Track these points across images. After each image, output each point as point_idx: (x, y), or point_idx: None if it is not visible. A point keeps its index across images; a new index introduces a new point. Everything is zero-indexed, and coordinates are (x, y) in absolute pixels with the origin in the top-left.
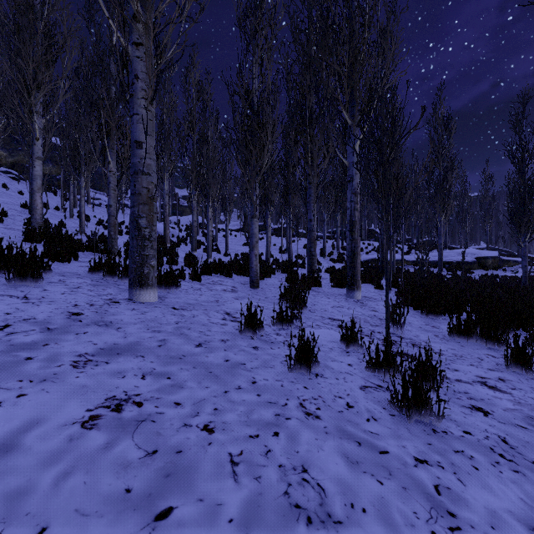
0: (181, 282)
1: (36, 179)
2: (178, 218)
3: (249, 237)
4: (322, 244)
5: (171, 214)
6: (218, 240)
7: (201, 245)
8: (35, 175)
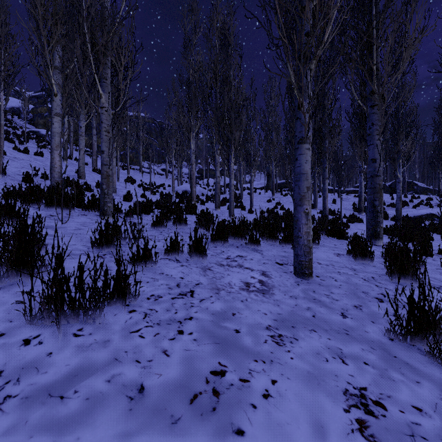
0: (167, 265)
1: (54, 137)
2: (210, 180)
3: (272, 194)
4: (352, 198)
5: (204, 178)
6: (243, 198)
7: (227, 202)
8: (53, 132)
